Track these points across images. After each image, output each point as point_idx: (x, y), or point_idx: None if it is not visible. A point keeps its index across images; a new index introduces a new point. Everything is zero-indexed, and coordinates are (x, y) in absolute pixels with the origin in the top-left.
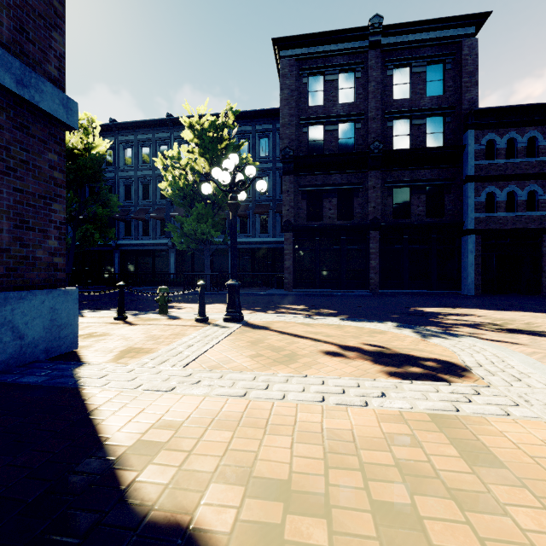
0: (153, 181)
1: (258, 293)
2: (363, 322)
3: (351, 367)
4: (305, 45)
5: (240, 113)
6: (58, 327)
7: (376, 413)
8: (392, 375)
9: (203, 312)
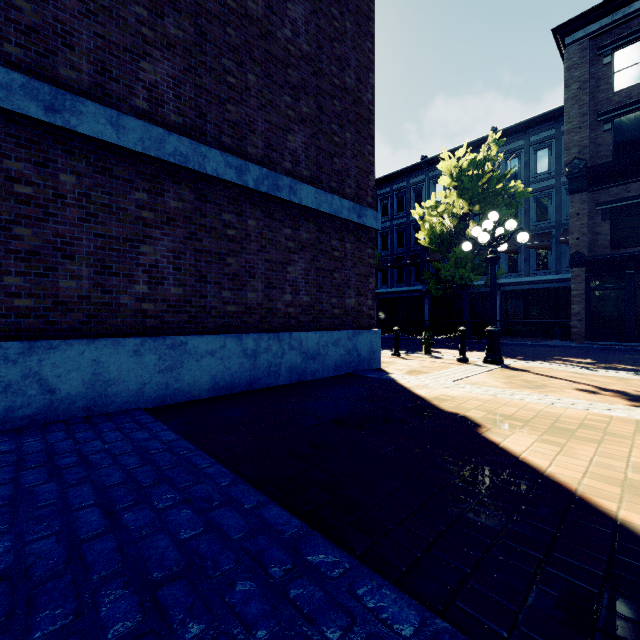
0: (407, 228)
1: (529, 343)
2: None
3: (596, 398)
4: (607, 13)
5: (507, 130)
6: (372, 352)
7: (592, 415)
8: (637, 407)
9: (463, 354)
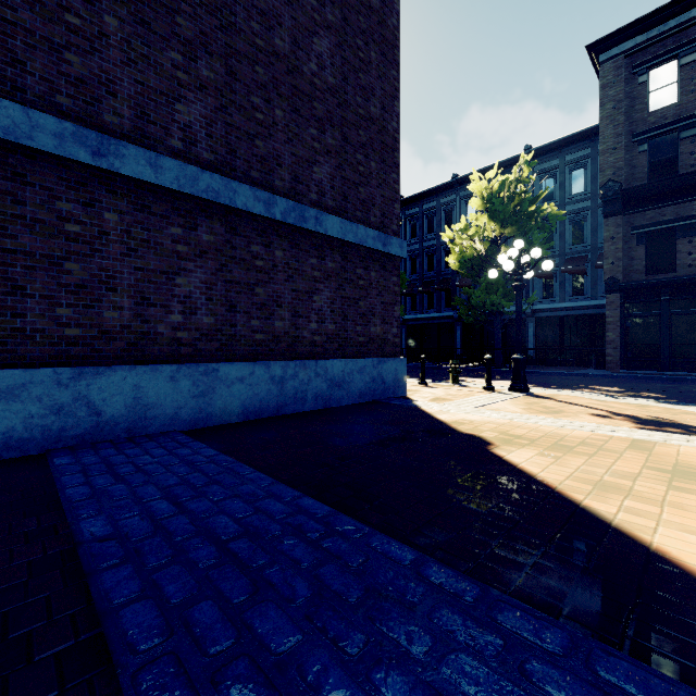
0: (437, 250)
1: (562, 372)
2: (687, 405)
3: (606, 421)
4: (642, 31)
5: (541, 148)
6: (398, 380)
7: (597, 435)
8: (641, 429)
9: (489, 382)
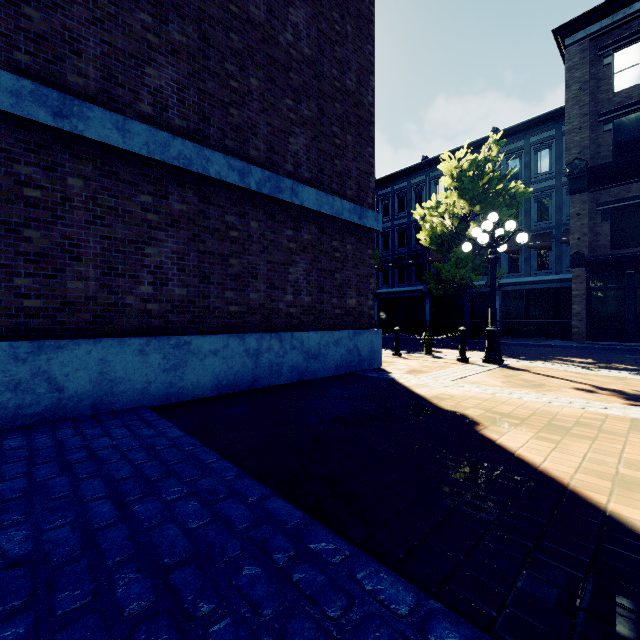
0: (408, 228)
1: (530, 343)
2: None
3: (593, 397)
4: (607, 14)
5: (508, 130)
6: (373, 352)
7: (589, 413)
8: (633, 405)
9: (463, 353)
